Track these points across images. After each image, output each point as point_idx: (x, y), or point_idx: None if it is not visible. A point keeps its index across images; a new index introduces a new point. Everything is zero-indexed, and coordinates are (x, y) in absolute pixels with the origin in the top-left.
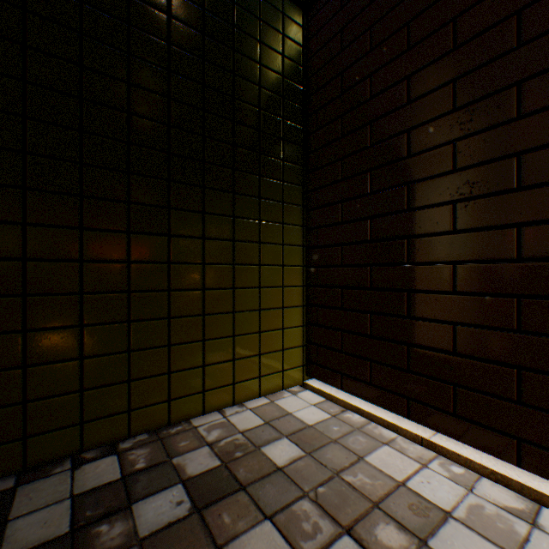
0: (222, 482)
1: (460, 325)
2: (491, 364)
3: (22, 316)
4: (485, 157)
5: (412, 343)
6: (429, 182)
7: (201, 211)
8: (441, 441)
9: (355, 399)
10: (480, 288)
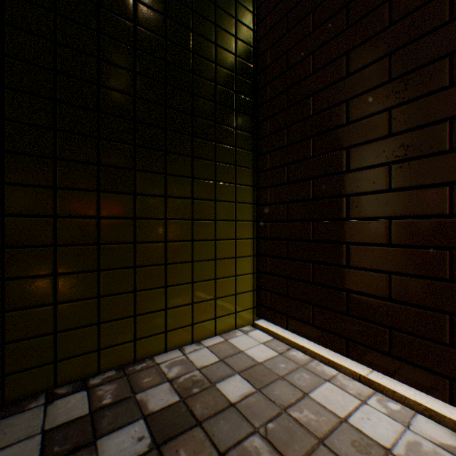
0: (180, 418)
1: (395, 274)
2: (425, 311)
3: (0, 266)
4: (418, 122)
5: (350, 290)
6: (366, 146)
7: (163, 173)
8: (377, 378)
9: (299, 338)
10: (414, 241)
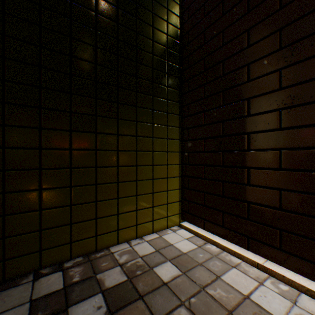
0: (127, 293)
1: (284, 190)
2: (307, 217)
3: (2, 183)
4: (302, 79)
5: (250, 201)
6: (262, 97)
7: (116, 118)
8: (271, 266)
9: (212, 235)
10: (299, 166)
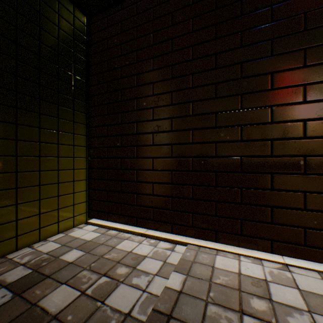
0: (34, 278)
1: (155, 183)
2: (164, 197)
3: None
4: (162, 117)
5: (138, 193)
6: (144, 123)
7: (15, 123)
8: (149, 232)
9: (115, 224)
10: (161, 168)
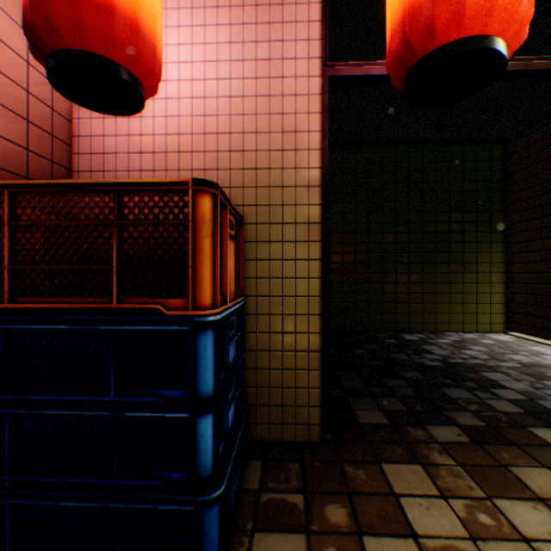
0: (462, 341)
1: None
2: None
3: (394, 289)
4: None
5: None
6: None
7: (447, 252)
8: None
9: (533, 338)
10: None
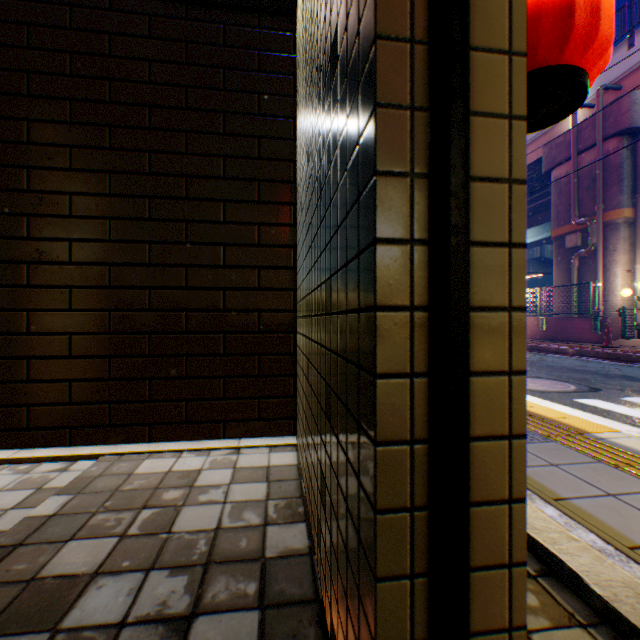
0: None
1: (35, 358)
2: (57, 383)
3: None
4: (52, 235)
5: None
6: (9, 242)
7: None
8: (21, 455)
9: None
10: (49, 329)
